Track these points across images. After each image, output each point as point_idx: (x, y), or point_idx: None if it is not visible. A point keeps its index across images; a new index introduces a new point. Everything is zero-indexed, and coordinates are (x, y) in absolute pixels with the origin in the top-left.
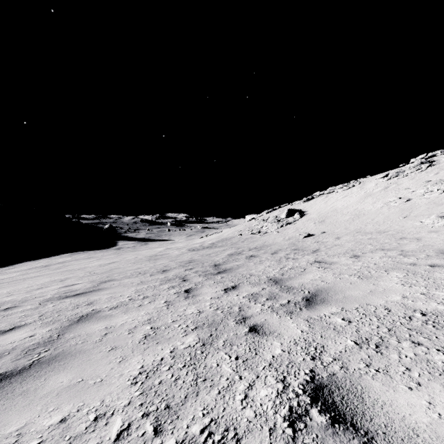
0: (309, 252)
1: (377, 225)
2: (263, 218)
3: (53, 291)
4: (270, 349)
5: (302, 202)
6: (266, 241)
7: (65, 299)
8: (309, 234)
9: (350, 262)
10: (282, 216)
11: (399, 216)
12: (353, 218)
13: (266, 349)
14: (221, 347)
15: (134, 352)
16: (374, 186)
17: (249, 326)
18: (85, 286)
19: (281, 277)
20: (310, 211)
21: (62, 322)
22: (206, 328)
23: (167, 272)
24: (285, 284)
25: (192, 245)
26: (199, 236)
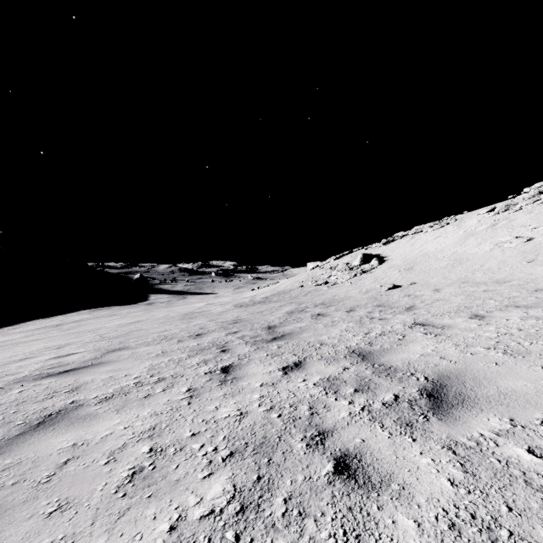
0: (402, 310)
1: (491, 273)
2: (330, 265)
3: (36, 365)
4: (396, 542)
5: (381, 246)
6: (336, 294)
7: (44, 379)
8: (394, 285)
9: (474, 326)
10: (355, 262)
11: (521, 260)
12: (453, 264)
13: (386, 541)
14: (280, 520)
15: (96, 525)
16: (476, 223)
17: (333, 456)
18: (84, 357)
19: (369, 349)
20: (392, 256)
21: (11, 427)
22: (250, 457)
23: (202, 337)
24: (379, 362)
25: (240, 300)
26: (249, 288)
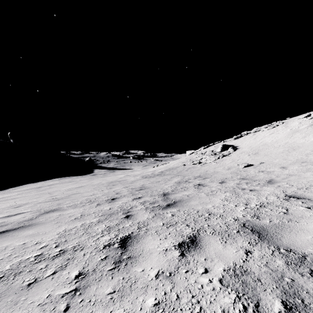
0: (265, 183)
1: None
2: (201, 152)
3: None
4: None
5: (233, 140)
6: (207, 170)
7: None
8: (248, 164)
9: None
10: (217, 150)
11: None
12: (288, 150)
13: None
14: None
15: None
16: (298, 124)
17: None
18: (24, 217)
19: (259, 223)
20: (241, 146)
21: None
22: None
23: (115, 201)
24: (283, 244)
25: (145, 173)
26: (152, 166)
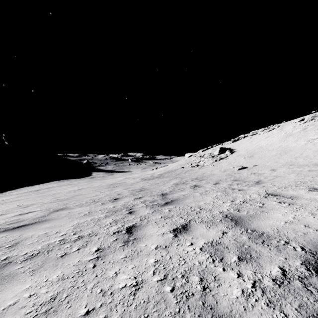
0: (253, 183)
1: (309, 159)
2: (199, 155)
3: (3, 221)
4: None
5: (231, 143)
6: (205, 172)
7: None
8: (242, 166)
9: None
10: (215, 153)
11: None
12: (280, 153)
13: None
14: None
15: None
16: (292, 128)
17: None
18: (36, 215)
19: (238, 214)
20: (238, 149)
21: None
22: None
23: (118, 200)
24: (251, 227)
25: (145, 176)
26: (151, 168)
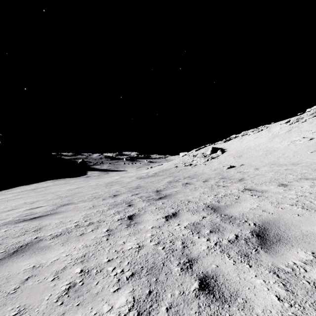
0: (236, 181)
1: (289, 159)
2: (193, 154)
3: (17, 214)
4: None
5: (222, 143)
6: (197, 171)
7: (21, 223)
8: (231, 166)
9: (282, 190)
10: (208, 152)
11: (307, 151)
12: (265, 153)
13: None
14: None
15: None
16: (279, 129)
17: (198, 277)
18: (46, 209)
19: (218, 205)
20: (229, 149)
21: None
22: (144, 277)
23: (117, 196)
24: (224, 213)
25: (140, 175)
26: (146, 167)
